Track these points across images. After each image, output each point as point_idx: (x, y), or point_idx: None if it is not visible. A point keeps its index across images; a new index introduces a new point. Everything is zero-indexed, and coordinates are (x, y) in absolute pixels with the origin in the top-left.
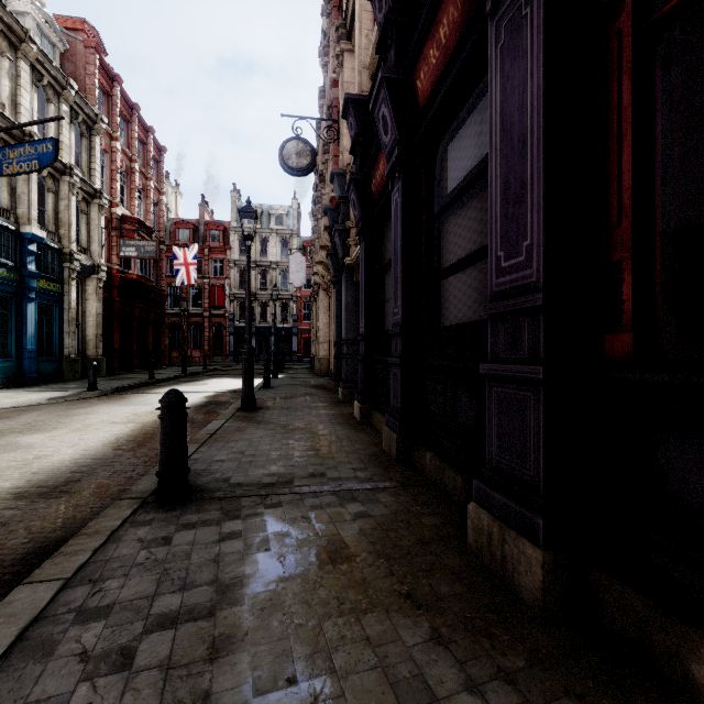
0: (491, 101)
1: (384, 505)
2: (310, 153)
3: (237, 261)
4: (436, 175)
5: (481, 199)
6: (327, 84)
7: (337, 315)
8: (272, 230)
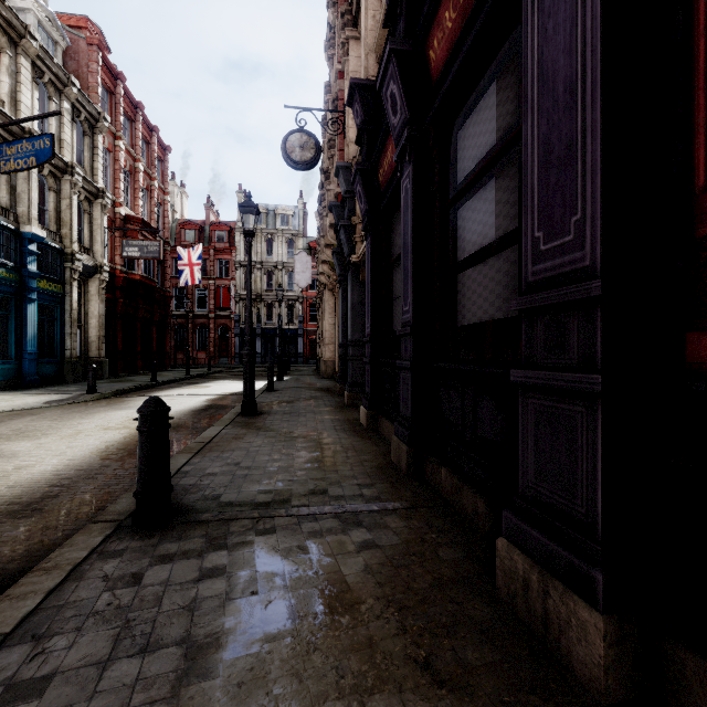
0: (525, 49)
1: (393, 532)
2: (314, 146)
3: (242, 262)
4: (451, 157)
5: (506, 177)
6: (332, 77)
7: (342, 315)
8: (278, 230)
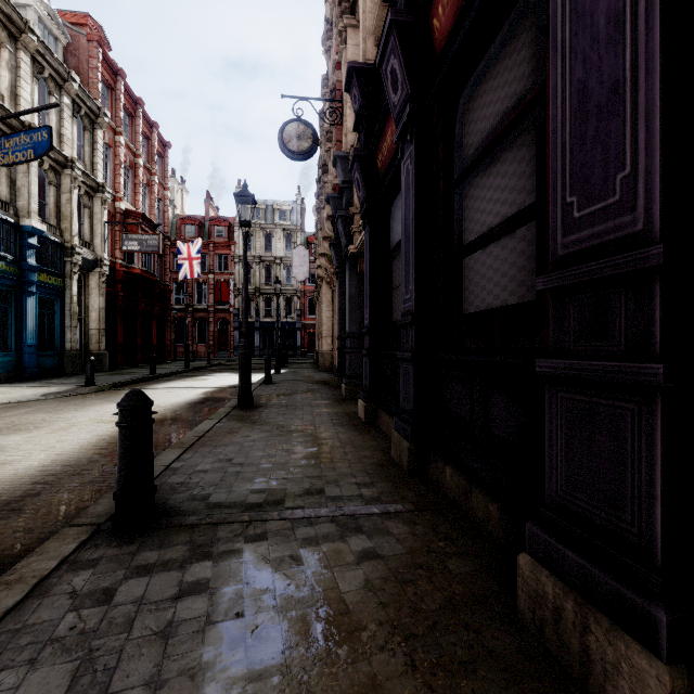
0: None
1: (396, 539)
2: (312, 135)
3: (241, 256)
4: (456, 133)
5: (522, 147)
6: (330, 69)
7: (340, 307)
8: (276, 225)
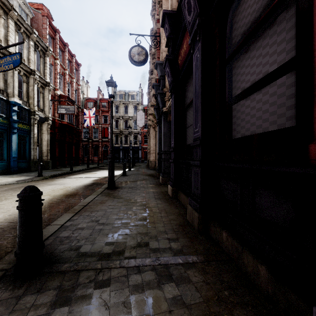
0: None
1: (195, 287)
2: (145, 53)
3: (114, 116)
4: (227, 32)
5: (281, 22)
6: (154, 24)
7: (159, 139)
8: (129, 102)
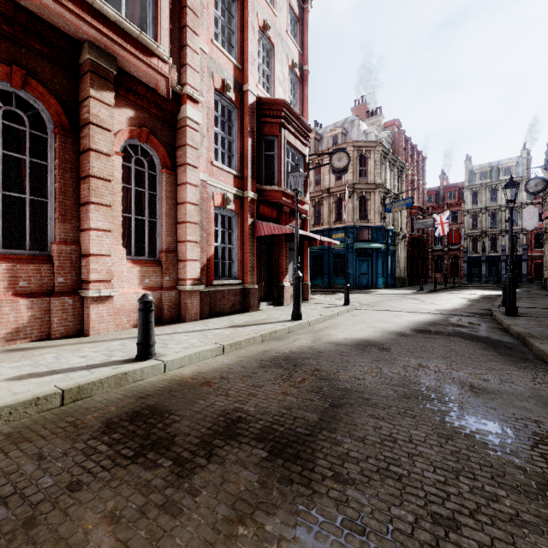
0: None
1: None
2: (543, 183)
3: (469, 210)
4: None
5: None
6: None
7: None
8: (501, 181)
